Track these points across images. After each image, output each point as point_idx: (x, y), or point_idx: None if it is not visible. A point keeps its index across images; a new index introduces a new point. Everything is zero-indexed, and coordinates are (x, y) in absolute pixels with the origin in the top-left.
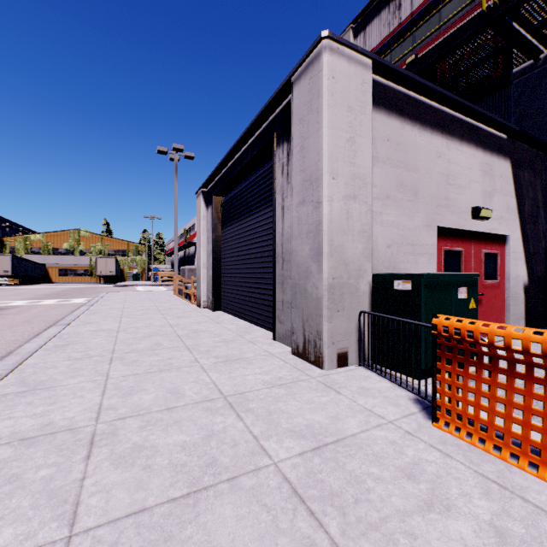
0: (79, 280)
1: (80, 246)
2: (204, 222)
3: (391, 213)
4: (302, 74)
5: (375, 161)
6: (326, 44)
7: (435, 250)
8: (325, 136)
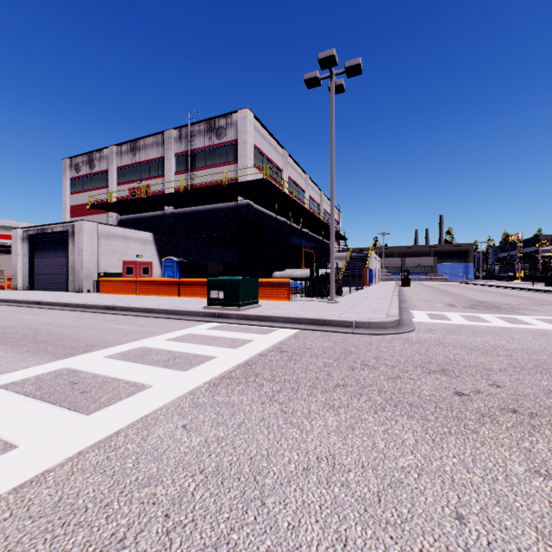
0: None
1: None
2: (21, 246)
3: (106, 257)
4: (78, 224)
5: (100, 245)
6: (84, 222)
7: (122, 266)
8: (84, 242)
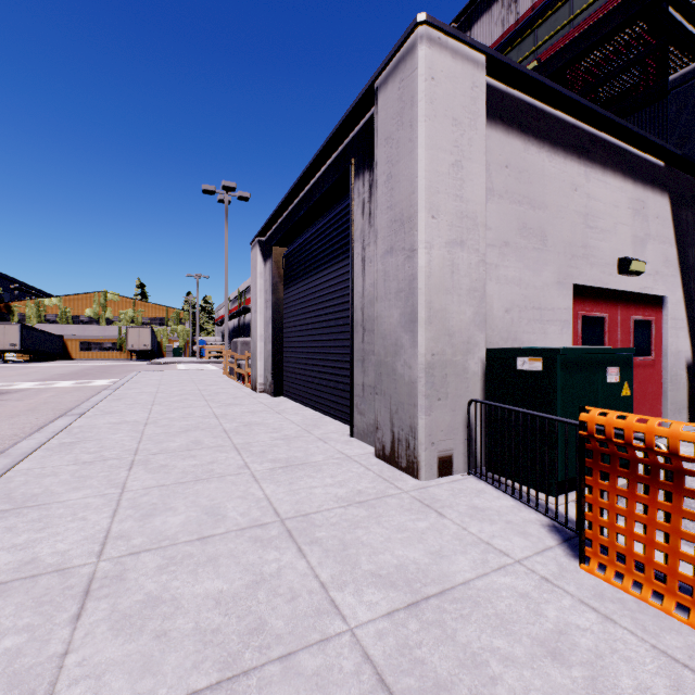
0: (106, 356)
1: (107, 313)
2: (261, 281)
3: (511, 265)
4: (390, 76)
5: (489, 195)
6: (423, 31)
7: (569, 316)
8: (421, 158)
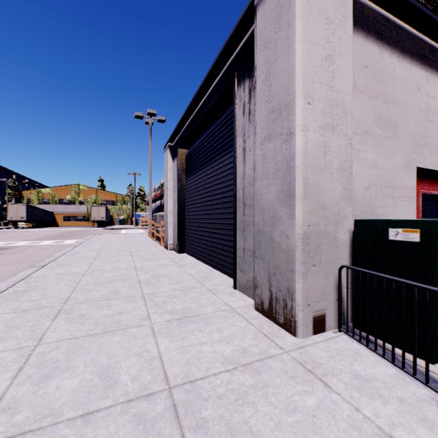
0: (79, 224)
1: (80, 197)
2: (171, 173)
3: (369, 150)
4: None
5: (352, 90)
6: None
7: (414, 194)
8: (298, 51)
